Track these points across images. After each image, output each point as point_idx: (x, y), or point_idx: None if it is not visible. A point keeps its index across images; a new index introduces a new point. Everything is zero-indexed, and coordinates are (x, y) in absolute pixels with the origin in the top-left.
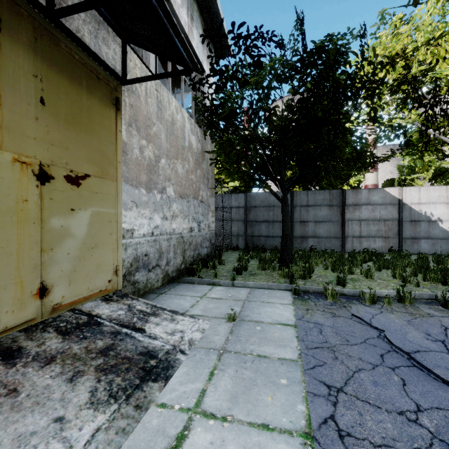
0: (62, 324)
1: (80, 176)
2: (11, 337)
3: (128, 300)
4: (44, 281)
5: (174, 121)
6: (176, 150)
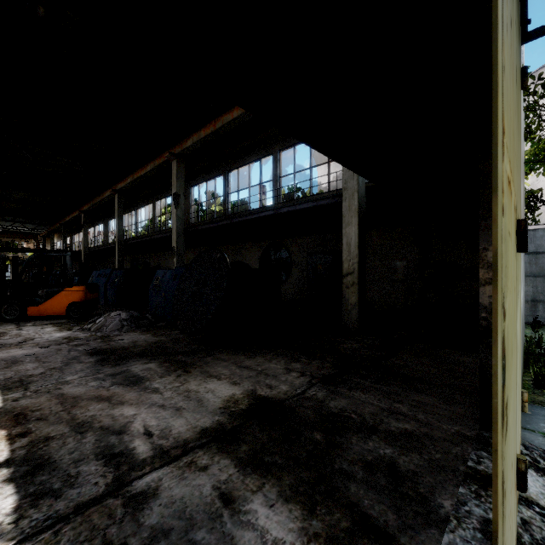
0: None
1: None
2: None
3: None
4: (523, 456)
5: None
6: None
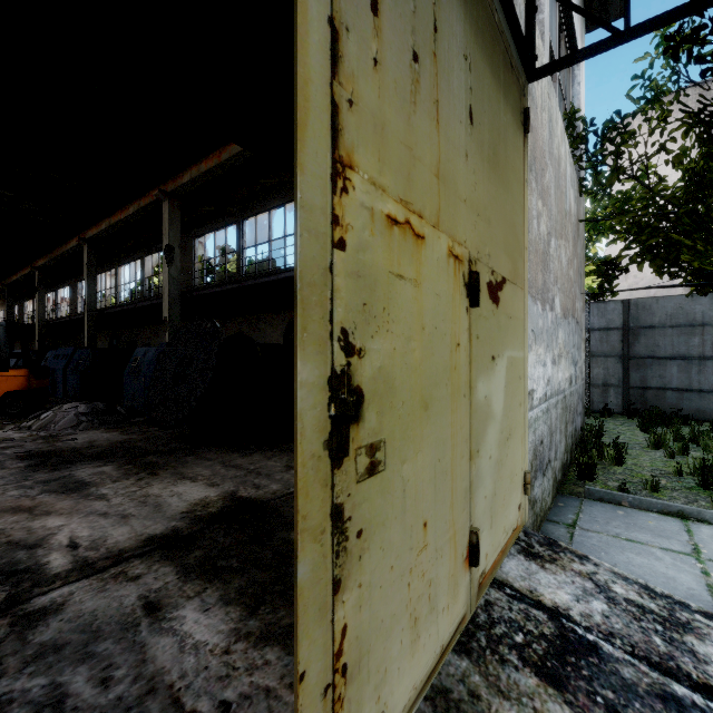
0: (517, 636)
1: (498, 282)
2: (456, 675)
3: (572, 561)
4: (477, 528)
5: (559, 159)
6: (560, 219)
